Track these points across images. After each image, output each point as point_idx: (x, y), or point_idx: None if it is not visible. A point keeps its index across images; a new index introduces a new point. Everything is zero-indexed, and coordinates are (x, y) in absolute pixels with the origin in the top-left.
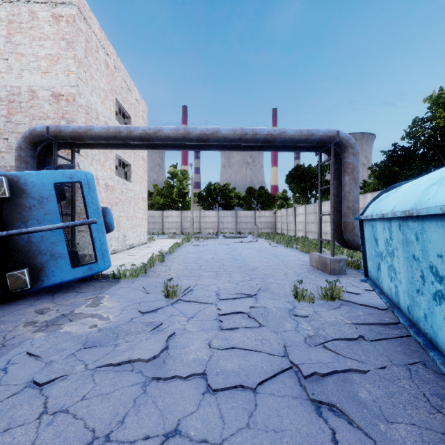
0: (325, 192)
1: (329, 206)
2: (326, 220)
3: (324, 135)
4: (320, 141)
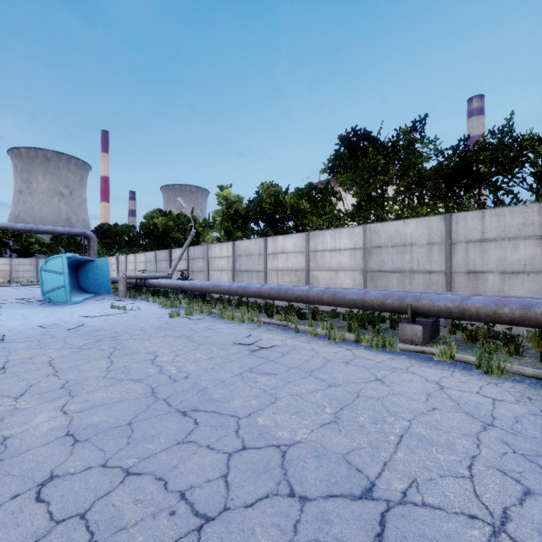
0: (127, 248)
1: (116, 260)
2: (115, 269)
3: (78, 232)
4: (77, 235)
